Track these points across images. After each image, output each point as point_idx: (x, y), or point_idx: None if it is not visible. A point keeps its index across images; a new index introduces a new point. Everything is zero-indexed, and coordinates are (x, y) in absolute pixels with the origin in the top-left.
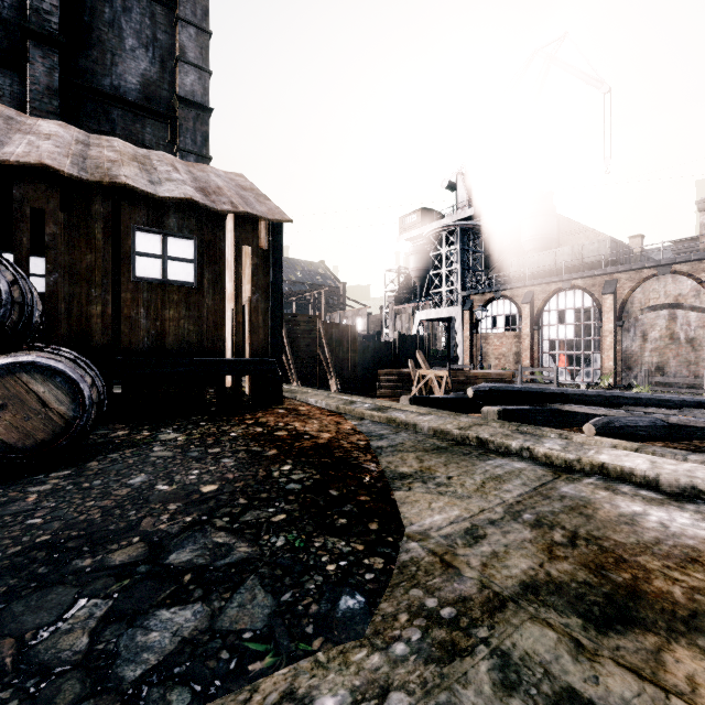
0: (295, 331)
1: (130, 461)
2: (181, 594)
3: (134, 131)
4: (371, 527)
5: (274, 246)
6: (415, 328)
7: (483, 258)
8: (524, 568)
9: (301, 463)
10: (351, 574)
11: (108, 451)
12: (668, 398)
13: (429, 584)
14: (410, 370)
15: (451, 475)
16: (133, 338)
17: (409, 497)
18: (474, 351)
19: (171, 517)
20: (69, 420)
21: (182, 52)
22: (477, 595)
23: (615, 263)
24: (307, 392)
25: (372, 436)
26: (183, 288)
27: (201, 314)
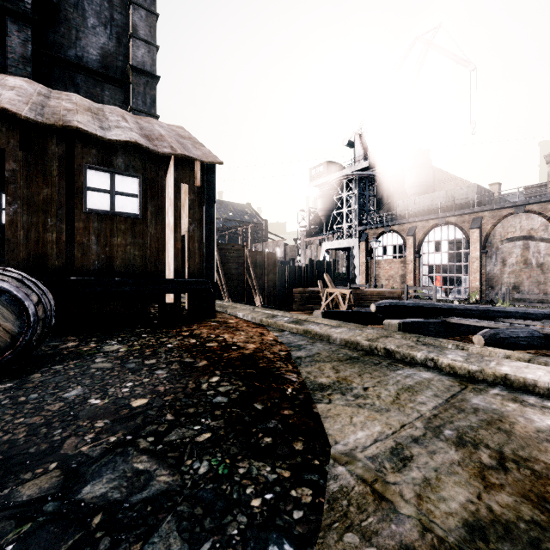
0: (227, 257)
1: (71, 372)
2: (84, 546)
3: (95, 94)
4: (296, 447)
5: (208, 184)
6: (322, 256)
7: (375, 200)
8: (463, 502)
9: (228, 374)
10: (278, 512)
11: (54, 362)
12: (531, 311)
13: (363, 525)
14: (319, 289)
15: (366, 386)
16: (85, 262)
17: (330, 410)
18: (368, 274)
19: (95, 436)
20: (15, 335)
21: (134, 30)
22: (420, 542)
23: (480, 204)
24: (236, 307)
25: (292, 347)
26: (129, 218)
27: (144, 241)
